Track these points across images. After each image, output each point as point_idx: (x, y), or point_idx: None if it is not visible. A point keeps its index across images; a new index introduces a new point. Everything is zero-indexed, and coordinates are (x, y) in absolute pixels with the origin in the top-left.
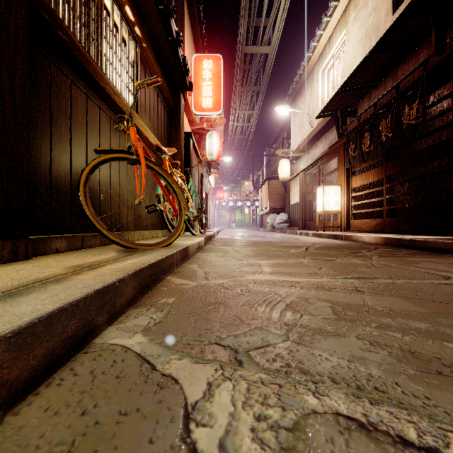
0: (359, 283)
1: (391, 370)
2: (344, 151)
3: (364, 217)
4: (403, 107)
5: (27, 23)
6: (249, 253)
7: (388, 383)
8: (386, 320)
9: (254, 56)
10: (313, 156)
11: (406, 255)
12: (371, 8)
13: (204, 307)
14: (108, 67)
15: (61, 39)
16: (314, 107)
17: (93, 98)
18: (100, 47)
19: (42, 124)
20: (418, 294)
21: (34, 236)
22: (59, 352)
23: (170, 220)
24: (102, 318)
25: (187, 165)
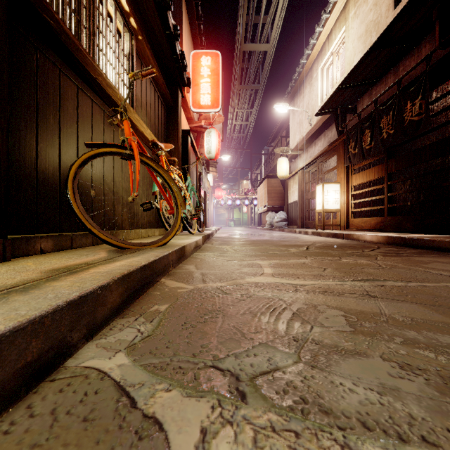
0: (369, 286)
1: (435, 408)
2: (344, 148)
3: (364, 216)
4: (405, 103)
5: (5, 1)
6: (248, 252)
7: (437, 429)
8: (411, 333)
9: (253, 54)
10: (312, 154)
11: (412, 254)
12: (372, 4)
13: (200, 316)
14: (101, 58)
15: (47, 23)
16: (313, 105)
17: (85, 89)
18: (92, 37)
19: (27, 114)
20: (438, 299)
21: (16, 236)
22: (13, 384)
23: (166, 218)
24: (79, 333)
25: (185, 163)
